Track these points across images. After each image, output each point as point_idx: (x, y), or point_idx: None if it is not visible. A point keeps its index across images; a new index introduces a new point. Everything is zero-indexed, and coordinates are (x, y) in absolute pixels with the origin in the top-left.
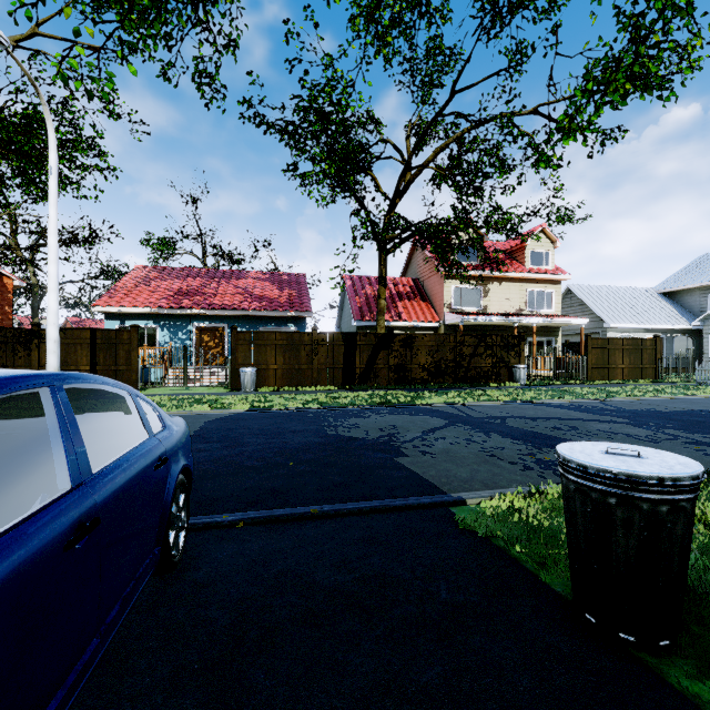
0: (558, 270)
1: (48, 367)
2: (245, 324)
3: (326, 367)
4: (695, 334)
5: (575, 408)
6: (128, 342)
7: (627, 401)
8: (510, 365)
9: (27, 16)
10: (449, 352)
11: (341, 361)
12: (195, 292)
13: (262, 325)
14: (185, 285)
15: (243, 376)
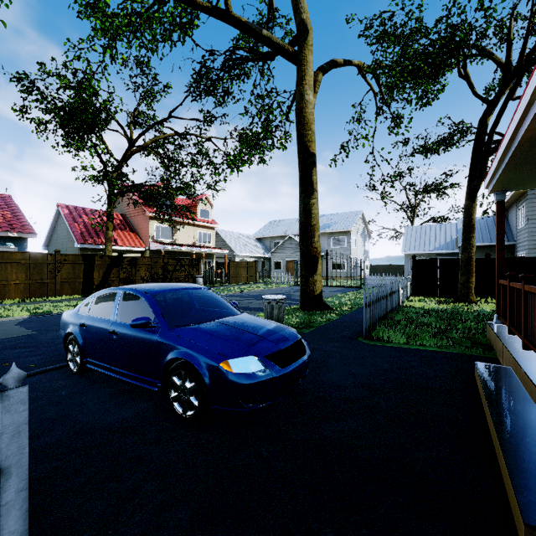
0: (214, 221)
1: None
2: None
3: (68, 281)
4: (268, 259)
5: (233, 296)
6: None
7: (250, 291)
8: (194, 276)
9: None
10: (160, 269)
11: (81, 276)
12: None
13: None
14: None
15: None
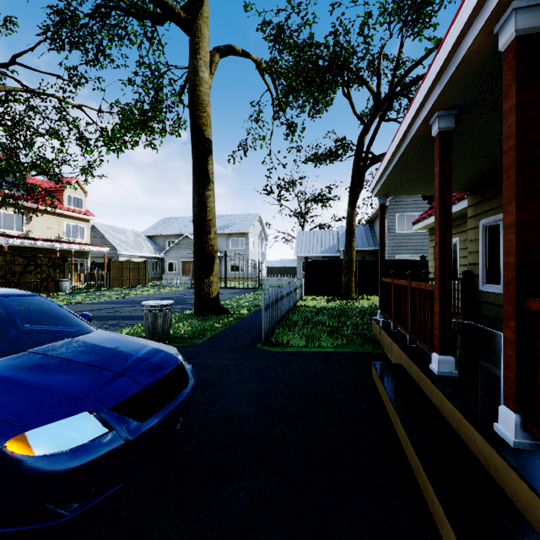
0: (89, 212)
1: None
2: None
3: None
4: (162, 260)
5: (112, 303)
6: None
7: (135, 296)
8: (57, 279)
9: None
10: None
11: None
12: None
13: None
14: None
15: None
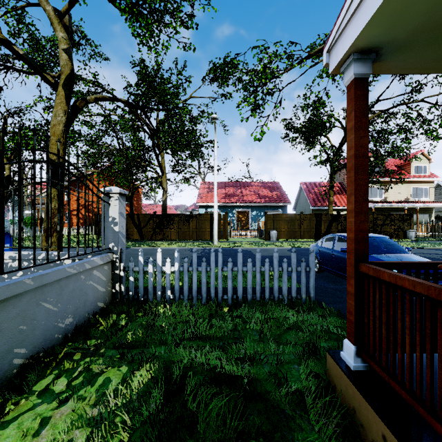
0: (432, 175)
1: (214, 230)
2: (258, 209)
3: (307, 230)
4: None
5: None
6: (224, 219)
7: None
8: (405, 230)
9: (246, 120)
10: (369, 223)
11: (314, 227)
12: (233, 194)
13: (266, 209)
14: (227, 191)
15: (272, 234)
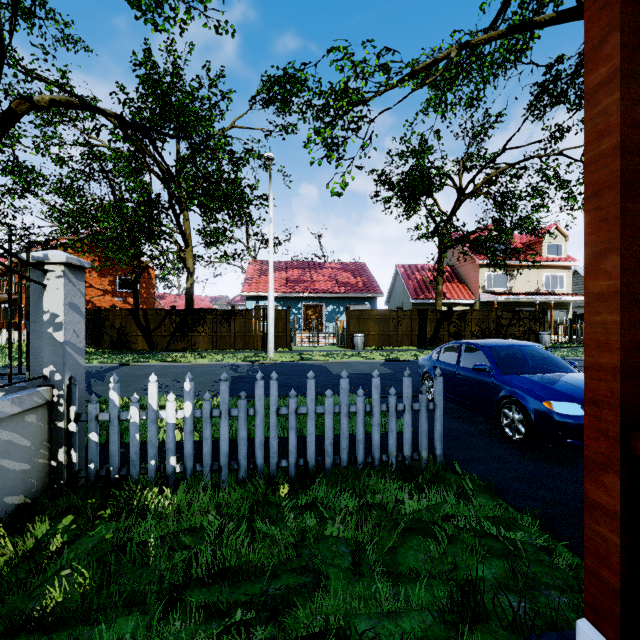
0: (569, 258)
1: (270, 334)
2: (336, 303)
3: (407, 334)
4: None
5: None
6: (284, 317)
7: None
8: (537, 332)
9: (318, 163)
10: (492, 323)
11: (416, 329)
12: (299, 280)
13: (347, 303)
14: (290, 275)
15: (357, 339)
